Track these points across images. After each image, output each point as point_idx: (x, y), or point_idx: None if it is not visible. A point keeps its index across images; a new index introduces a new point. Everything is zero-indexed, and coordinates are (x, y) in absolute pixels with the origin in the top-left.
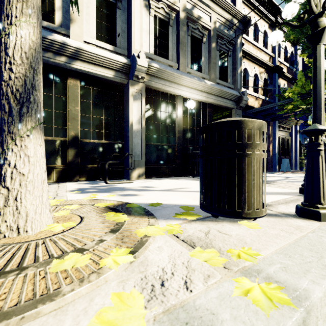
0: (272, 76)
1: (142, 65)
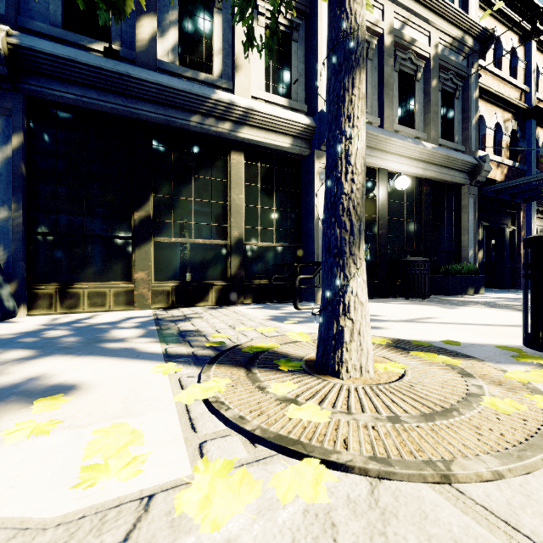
0: (525, 125)
1: None
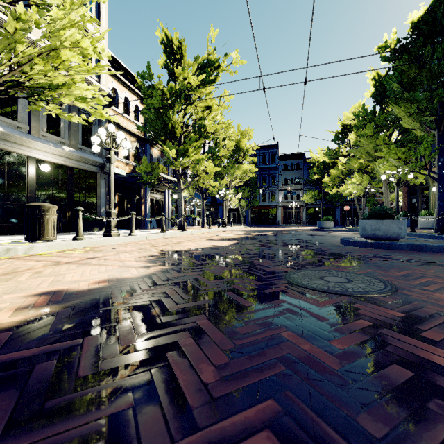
0: (145, 146)
1: None
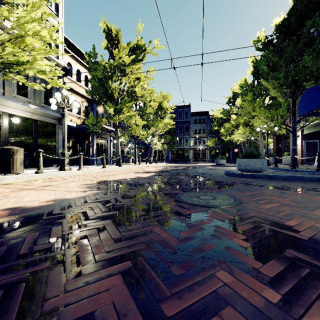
0: (92, 105)
1: None
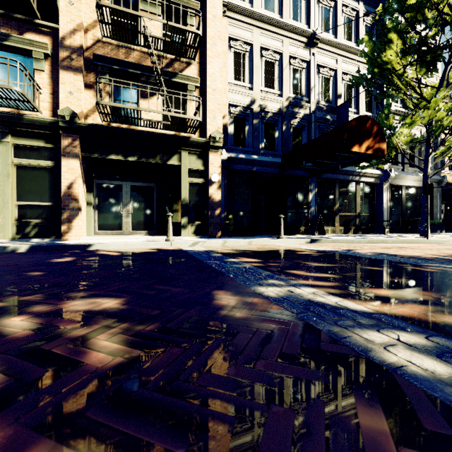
0: None
1: (392, 176)
